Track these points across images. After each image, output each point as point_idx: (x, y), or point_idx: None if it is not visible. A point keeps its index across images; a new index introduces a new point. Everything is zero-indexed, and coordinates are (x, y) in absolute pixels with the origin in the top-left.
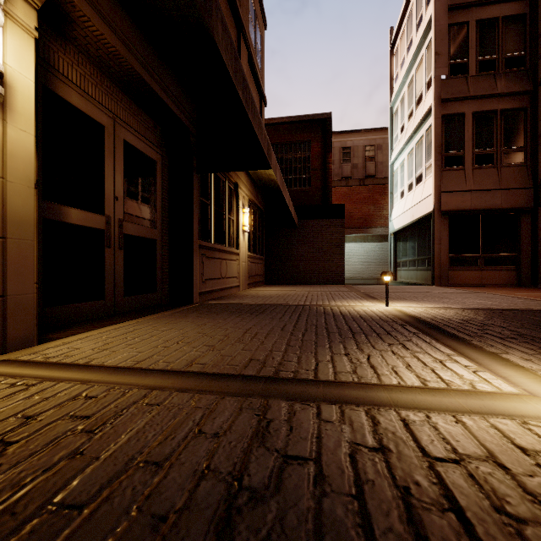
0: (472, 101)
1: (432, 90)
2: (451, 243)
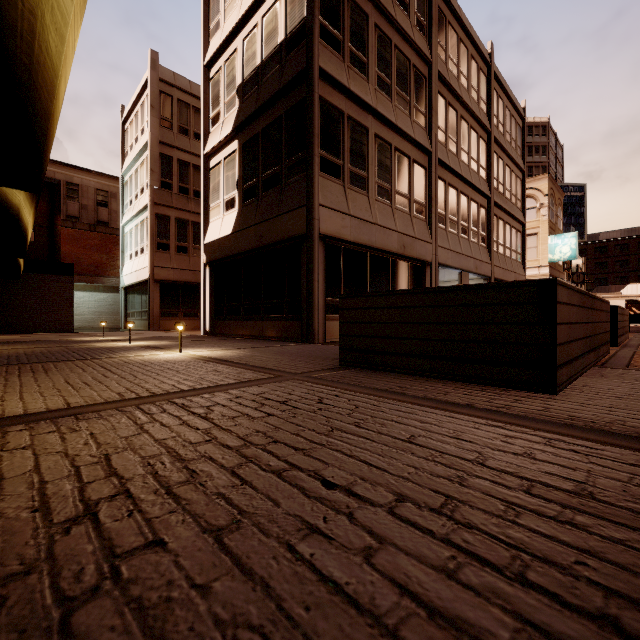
0: (175, 209)
1: (149, 194)
2: (162, 302)
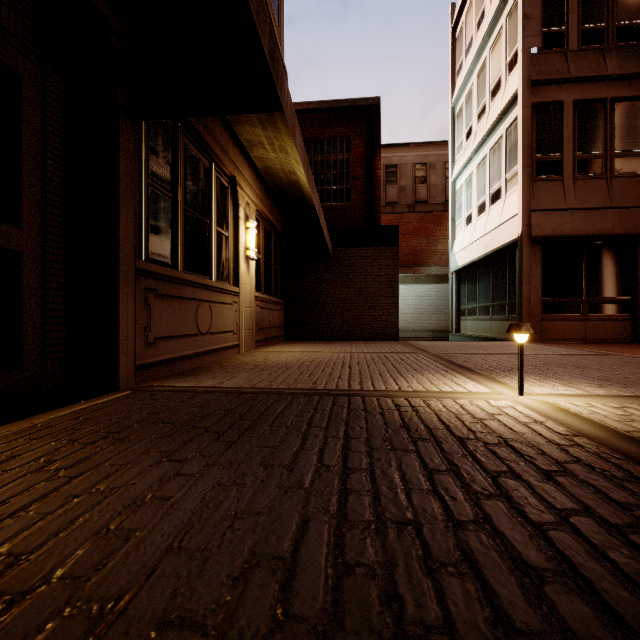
0: (572, 85)
1: (519, 69)
2: (545, 283)
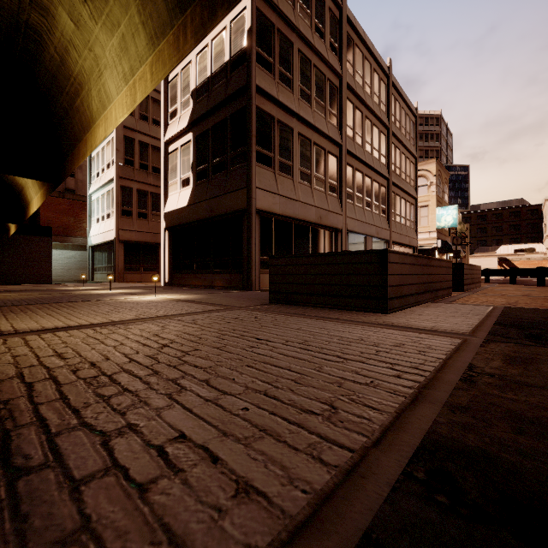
0: (136, 182)
1: (115, 169)
2: (126, 259)
